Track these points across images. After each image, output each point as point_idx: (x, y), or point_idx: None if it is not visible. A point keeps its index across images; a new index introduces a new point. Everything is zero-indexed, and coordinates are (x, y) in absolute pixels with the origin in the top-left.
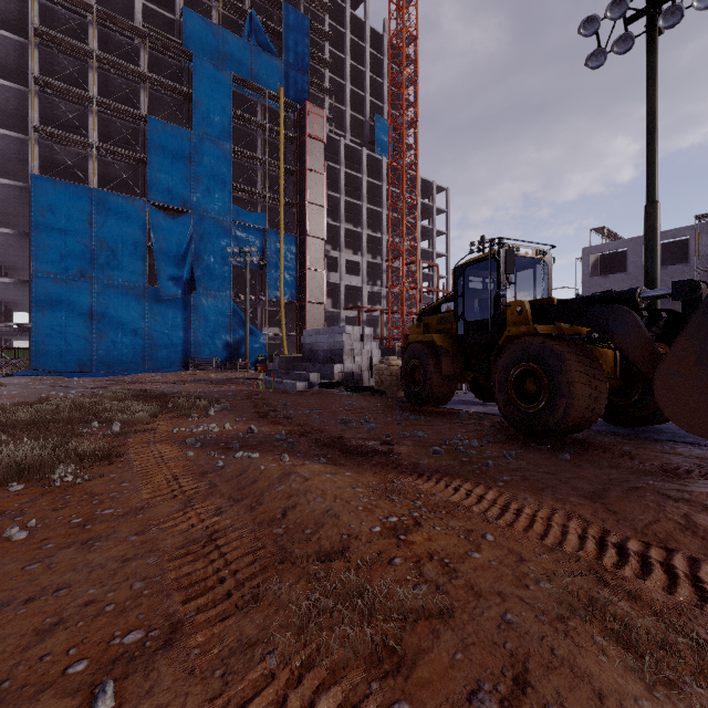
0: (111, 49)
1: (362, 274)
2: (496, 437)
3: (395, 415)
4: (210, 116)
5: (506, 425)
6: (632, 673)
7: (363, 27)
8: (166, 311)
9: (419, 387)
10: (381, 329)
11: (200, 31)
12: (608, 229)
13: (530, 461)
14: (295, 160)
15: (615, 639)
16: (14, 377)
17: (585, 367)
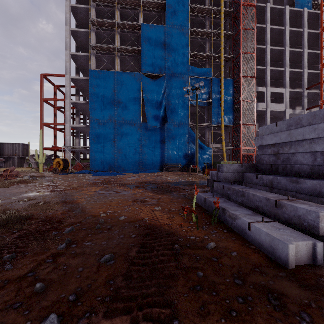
0: None
1: (284, 102)
2: None
3: None
4: (176, 13)
5: None
6: None
7: None
8: (151, 136)
9: None
10: None
11: None
12: None
13: None
14: (232, 29)
15: None
16: (73, 174)
17: None
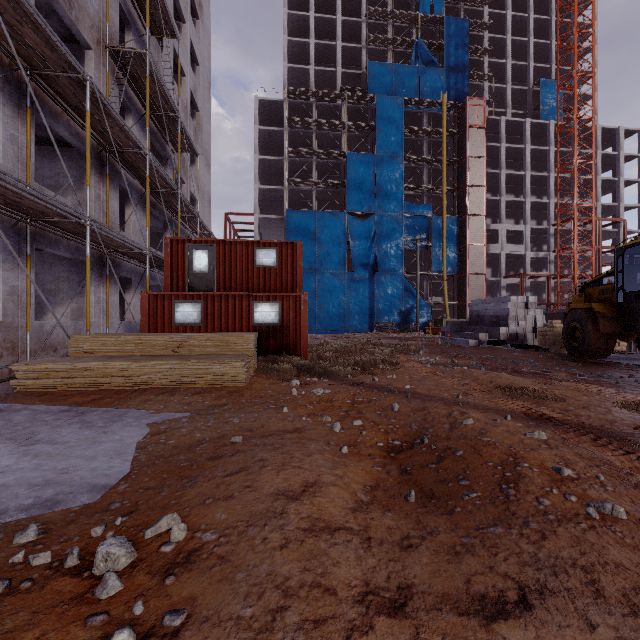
0: (323, 113)
1: (524, 242)
2: (639, 376)
3: (555, 362)
4: (388, 138)
5: None
6: (627, 411)
7: None
8: (358, 288)
9: (579, 343)
10: (547, 294)
11: (379, 74)
12: None
13: None
14: (456, 151)
15: (630, 410)
16: None
17: None
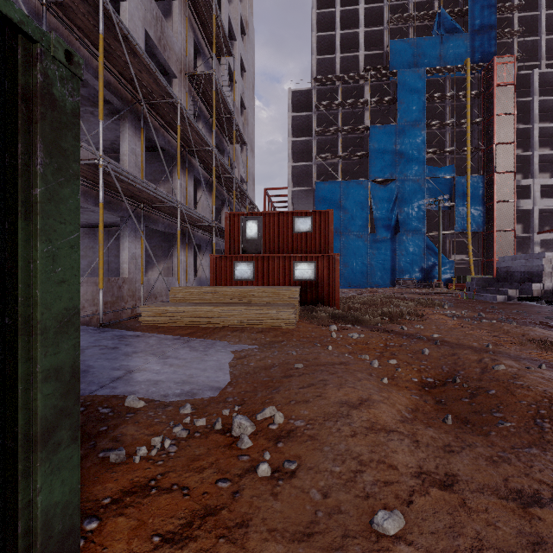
0: (348, 94)
1: None
2: None
3: None
4: (409, 108)
5: None
6: None
7: None
8: (380, 248)
9: None
10: None
11: (400, 50)
12: None
13: None
14: (481, 111)
15: None
16: None
17: None
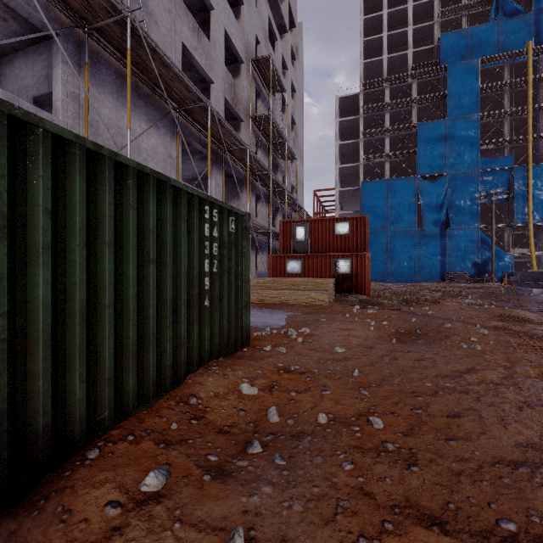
0: (395, 94)
1: None
2: None
3: None
4: (460, 101)
5: None
6: None
7: None
8: (428, 243)
9: None
10: None
11: (452, 43)
12: None
13: None
14: None
15: None
16: None
17: None
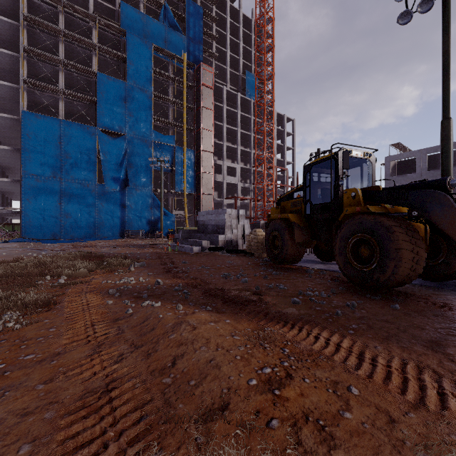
0: (73, 29)
1: (237, 176)
2: (337, 289)
3: (261, 271)
4: (138, 72)
5: (343, 279)
6: None
7: (238, 14)
8: (109, 200)
9: (278, 251)
10: (250, 211)
11: (132, 17)
12: (402, 144)
13: (369, 310)
14: (194, 101)
15: None
16: (10, 243)
17: (409, 237)
